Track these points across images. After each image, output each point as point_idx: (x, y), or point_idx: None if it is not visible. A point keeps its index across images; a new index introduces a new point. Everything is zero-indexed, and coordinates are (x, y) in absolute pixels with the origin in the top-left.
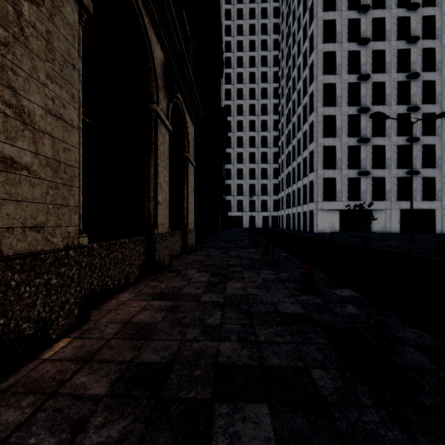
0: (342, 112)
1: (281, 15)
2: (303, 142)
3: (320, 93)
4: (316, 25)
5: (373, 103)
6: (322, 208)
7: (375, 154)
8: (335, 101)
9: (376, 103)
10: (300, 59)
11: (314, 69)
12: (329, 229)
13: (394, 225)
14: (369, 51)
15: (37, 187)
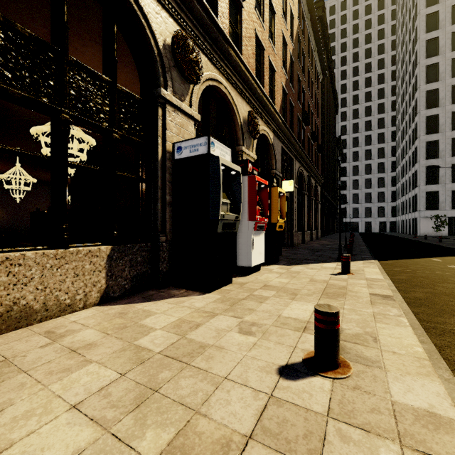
0: (445, 137)
1: (398, 37)
2: (412, 160)
3: (422, 125)
4: (418, 71)
5: None
6: (425, 216)
7: None
8: (438, 129)
9: None
10: (410, 89)
11: (417, 105)
12: (434, 233)
13: None
14: None
15: (306, 223)
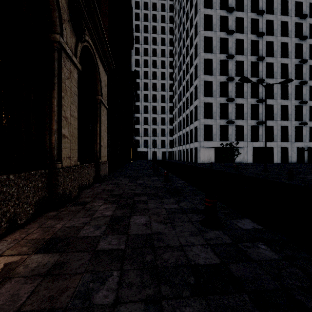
0: (216, 80)
1: (175, 10)
2: (190, 99)
3: (202, 65)
4: (199, 17)
5: (236, 75)
6: (203, 146)
7: (237, 109)
8: (212, 72)
9: (238, 75)
10: (188, 41)
11: (198, 48)
12: (208, 160)
13: (249, 158)
14: (234, 39)
15: None
